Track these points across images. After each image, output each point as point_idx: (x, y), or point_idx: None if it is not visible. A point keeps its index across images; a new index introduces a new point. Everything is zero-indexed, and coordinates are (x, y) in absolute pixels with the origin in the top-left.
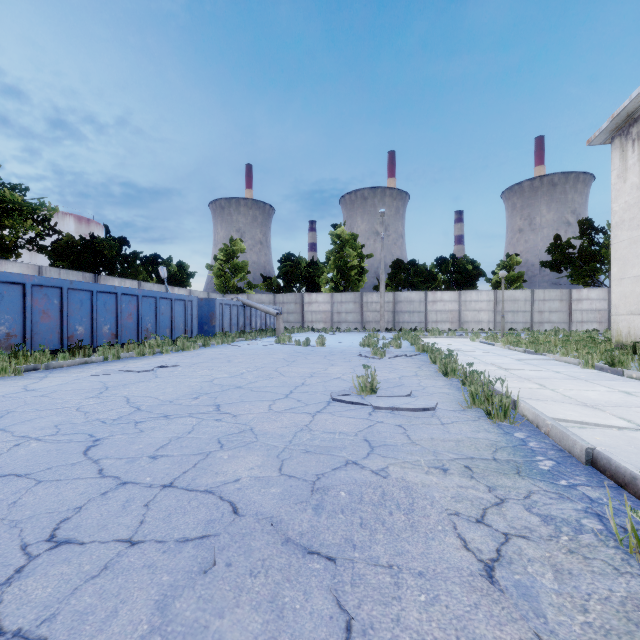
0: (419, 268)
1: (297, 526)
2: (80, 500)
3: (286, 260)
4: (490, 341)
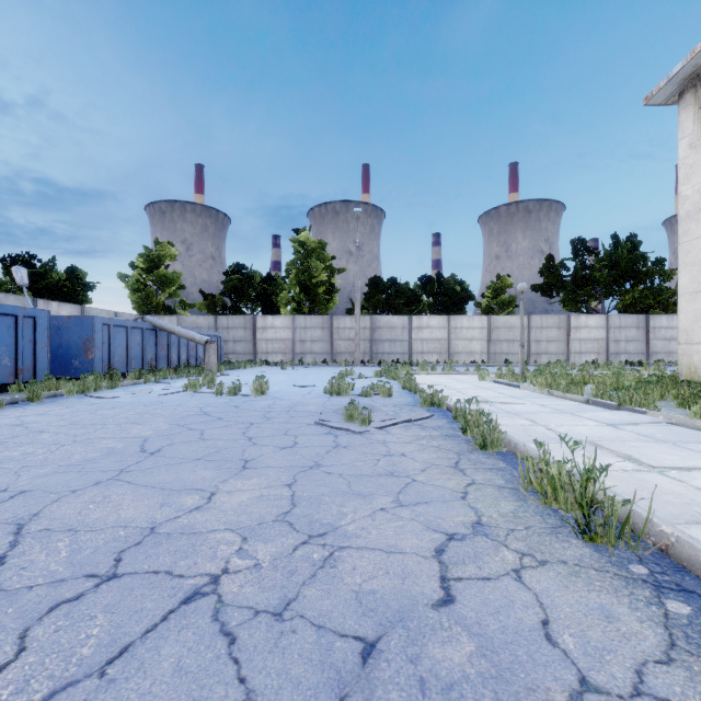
0: (401, 287)
1: None
2: None
3: (234, 273)
4: (511, 381)
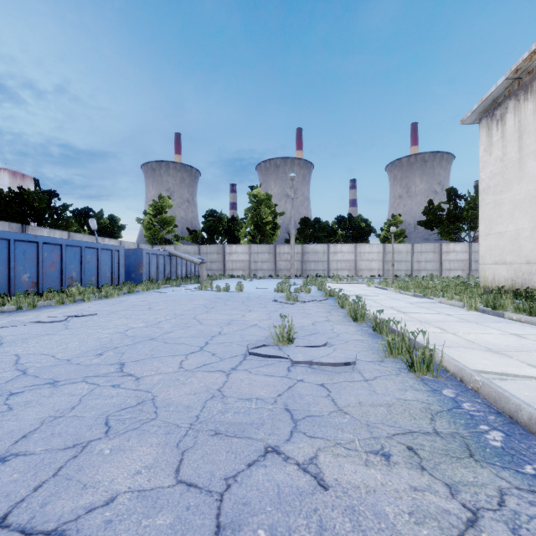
0: (323, 225)
1: None
2: None
3: (210, 216)
4: (383, 286)
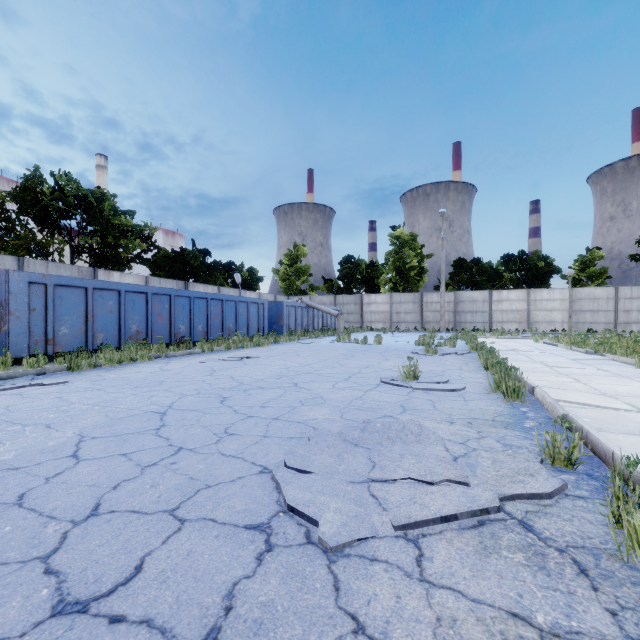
0: (483, 266)
1: (351, 436)
2: (231, 421)
3: (346, 262)
4: (554, 342)
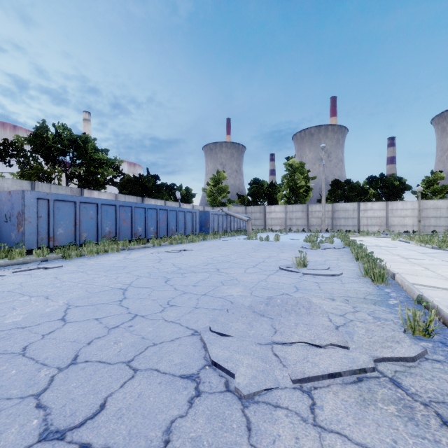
0: (353, 185)
1: (258, 308)
2: (172, 296)
3: (253, 183)
4: (407, 240)
